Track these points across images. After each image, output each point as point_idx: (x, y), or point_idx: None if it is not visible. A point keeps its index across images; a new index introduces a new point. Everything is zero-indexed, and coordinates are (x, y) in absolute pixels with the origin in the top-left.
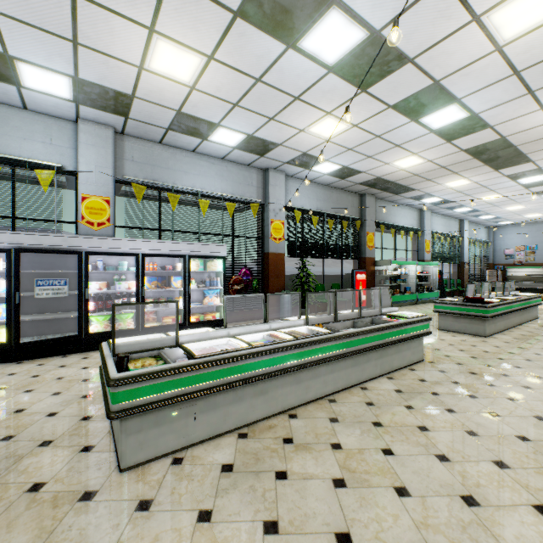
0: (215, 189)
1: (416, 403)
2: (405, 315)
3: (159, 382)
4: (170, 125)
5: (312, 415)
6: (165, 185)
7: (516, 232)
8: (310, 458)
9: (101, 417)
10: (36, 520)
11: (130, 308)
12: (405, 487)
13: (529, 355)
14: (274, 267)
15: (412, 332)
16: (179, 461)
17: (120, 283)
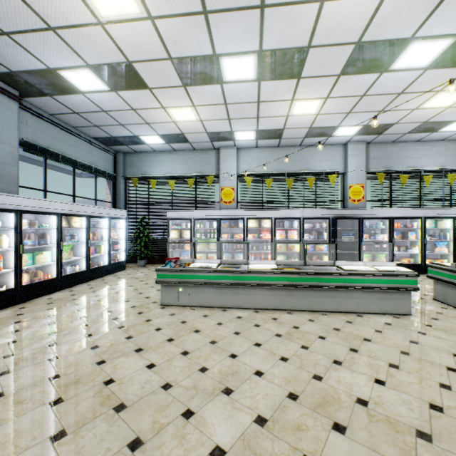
0: (434, 165)
1: None
2: None
3: None
4: (409, 131)
5: None
6: (395, 169)
7: None
8: None
9: (429, 299)
10: None
11: (380, 251)
12: None
13: None
14: None
15: None
16: None
17: (378, 235)
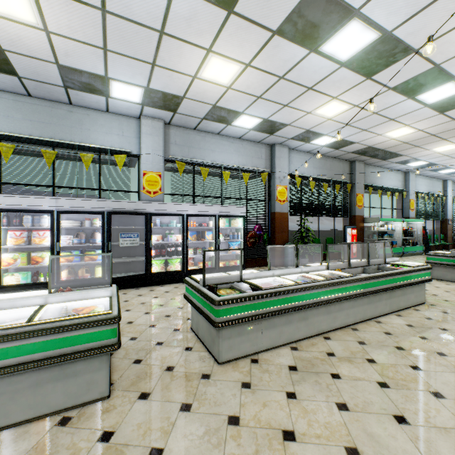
0: (233, 163)
1: (428, 335)
2: (406, 264)
3: (243, 304)
4: (205, 116)
5: (342, 338)
6: (198, 161)
7: None
8: (353, 367)
9: (186, 329)
10: (181, 387)
11: (176, 255)
12: (439, 392)
13: None
14: (279, 224)
15: (416, 278)
16: (255, 361)
17: (171, 236)
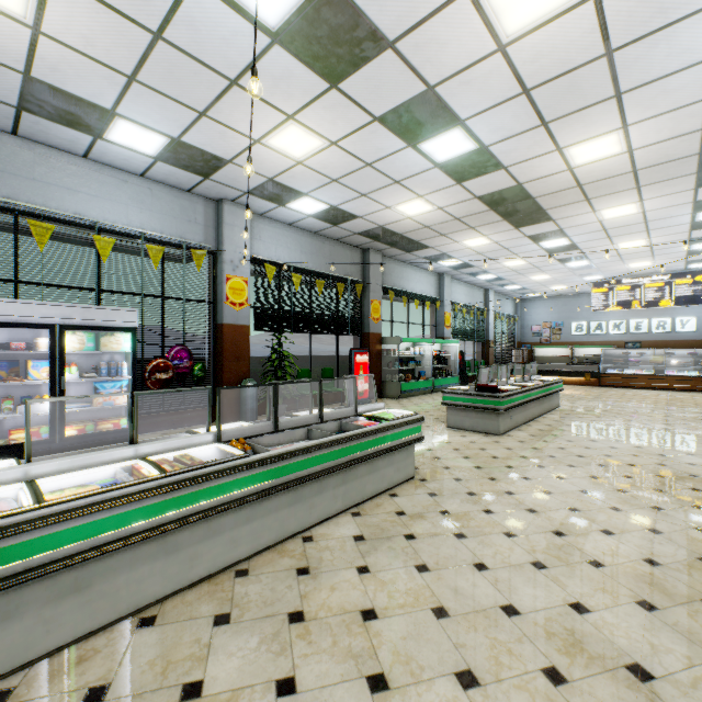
0: (128, 222)
1: (376, 560)
2: (391, 414)
3: None
4: (20, 102)
5: (187, 613)
6: (27, 206)
7: (543, 306)
8: None
9: None
10: None
11: None
12: None
13: (542, 459)
14: (232, 346)
15: (395, 439)
16: None
17: None
